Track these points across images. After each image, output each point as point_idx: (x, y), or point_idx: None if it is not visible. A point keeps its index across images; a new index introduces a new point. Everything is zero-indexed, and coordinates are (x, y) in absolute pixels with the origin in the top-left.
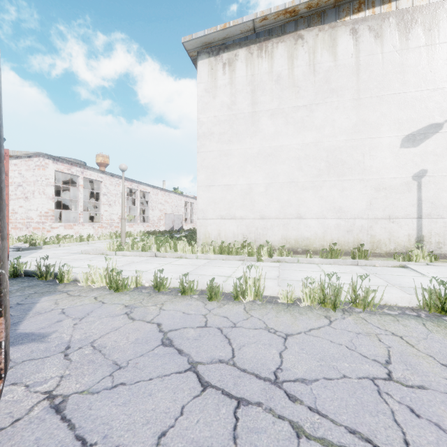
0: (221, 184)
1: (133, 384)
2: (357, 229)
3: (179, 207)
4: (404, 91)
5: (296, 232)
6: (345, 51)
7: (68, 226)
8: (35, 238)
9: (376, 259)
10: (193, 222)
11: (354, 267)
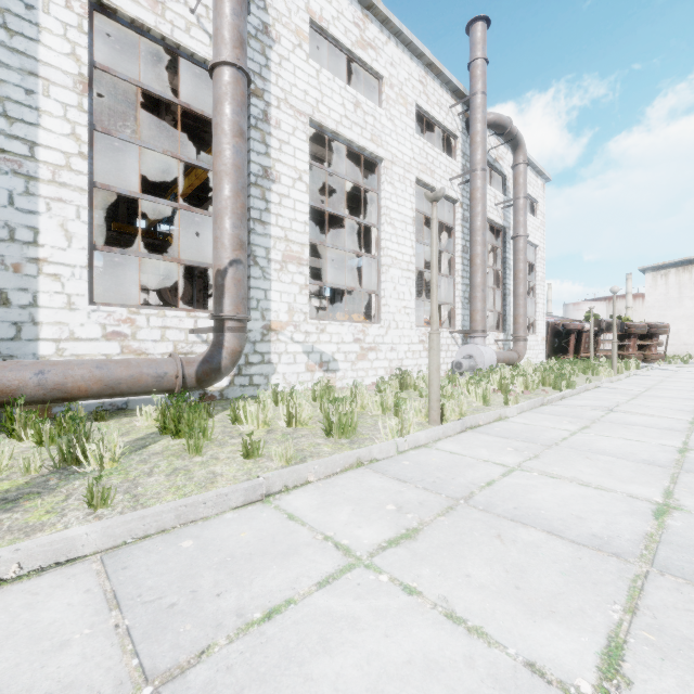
0: None
1: None
2: None
3: None
4: None
5: None
6: None
7: None
8: None
9: None
10: None
11: None
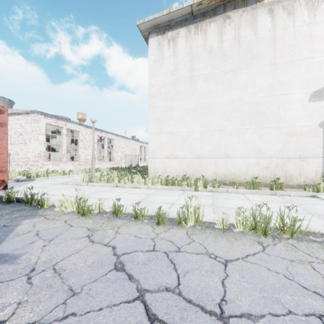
0: (167, 132)
1: (82, 315)
2: (274, 166)
3: (136, 149)
4: (311, 56)
5: (224, 168)
6: (263, 26)
7: (55, 164)
8: (30, 172)
9: (289, 190)
10: (146, 161)
11: (273, 196)
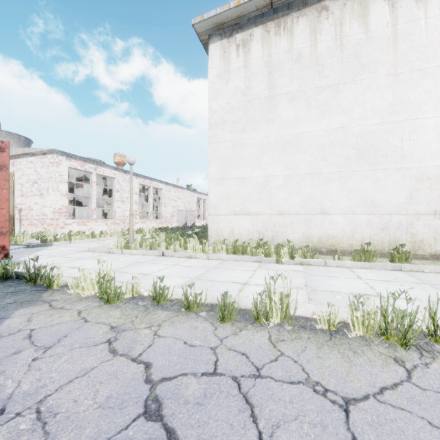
0: (235, 177)
1: None
2: (394, 226)
3: (192, 203)
4: None
5: (320, 229)
6: (379, 20)
7: (81, 223)
8: (46, 235)
9: (420, 262)
10: (206, 218)
11: (397, 272)
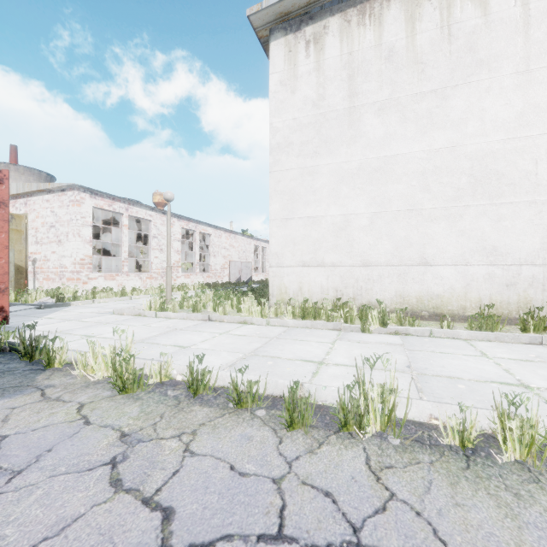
0: (303, 216)
1: None
2: (525, 282)
3: (248, 252)
4: None
5: (419, 286)
6: None
7: (109, 277)
8: (63, 292)
9: None
10: (266, 272)
11: (537, 347)
